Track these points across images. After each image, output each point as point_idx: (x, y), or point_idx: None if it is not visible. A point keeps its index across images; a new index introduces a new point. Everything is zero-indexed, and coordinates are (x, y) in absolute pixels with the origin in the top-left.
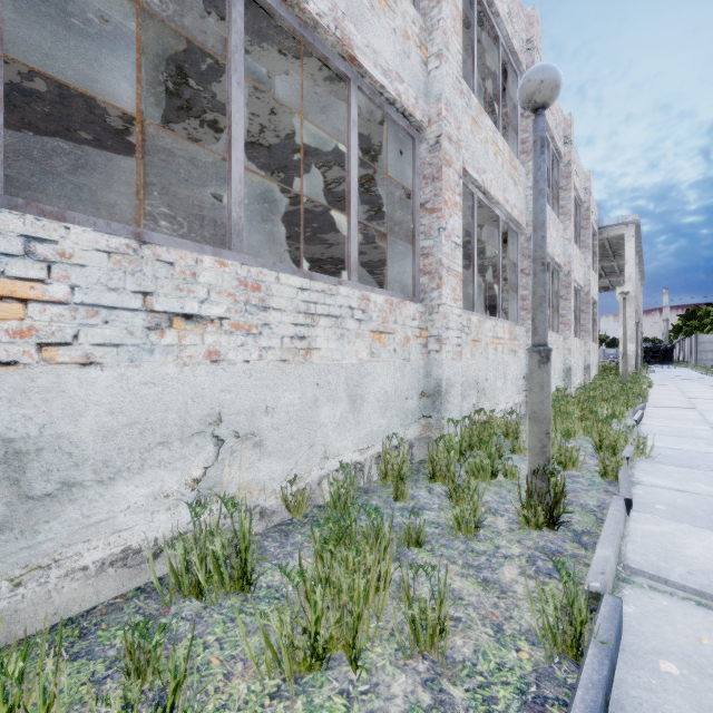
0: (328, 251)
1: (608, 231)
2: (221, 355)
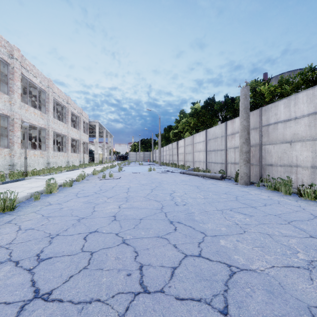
0: None
1: (92, 123)
2: None
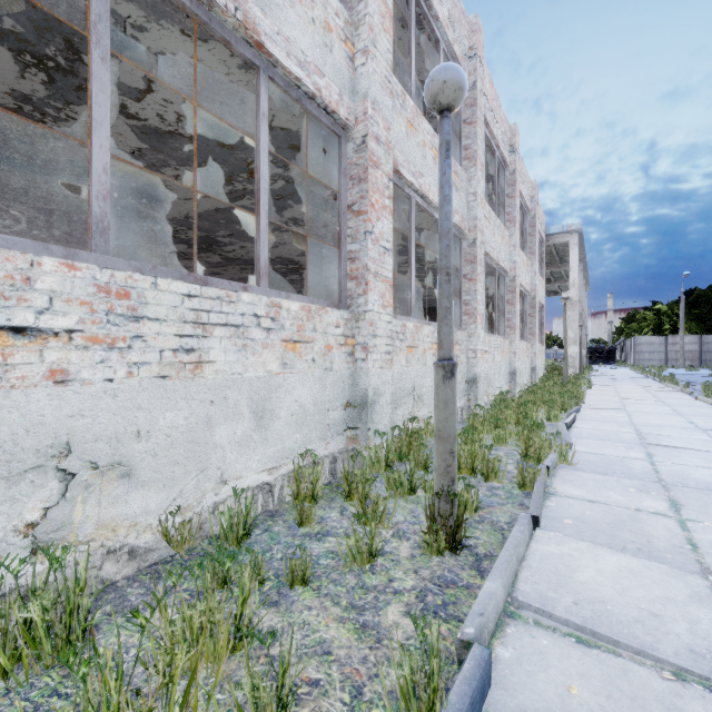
0: (275, 250)
1: (555, 238)
2: (70, 375)
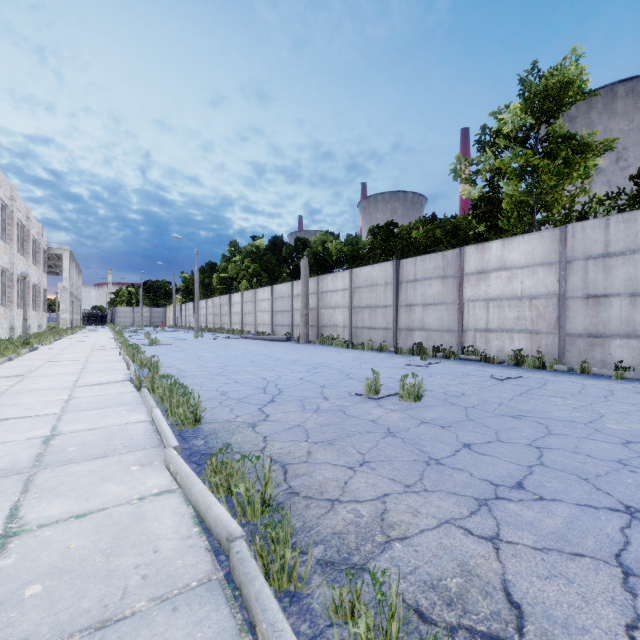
0: None
1: (55, 250)
2: None
